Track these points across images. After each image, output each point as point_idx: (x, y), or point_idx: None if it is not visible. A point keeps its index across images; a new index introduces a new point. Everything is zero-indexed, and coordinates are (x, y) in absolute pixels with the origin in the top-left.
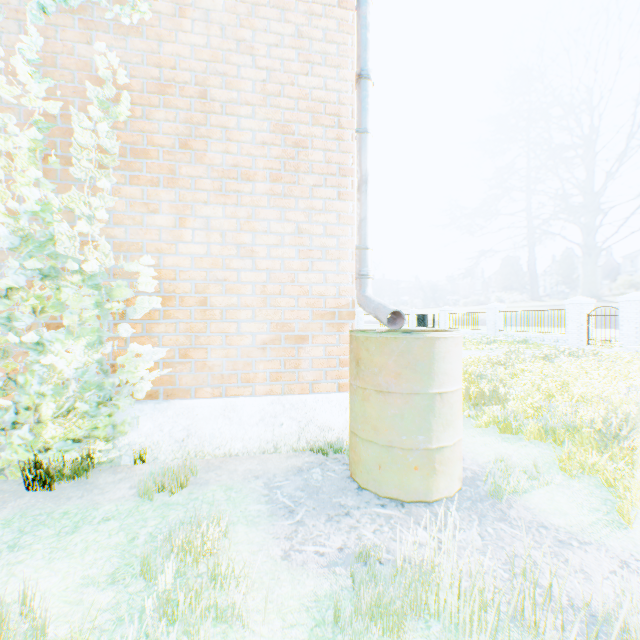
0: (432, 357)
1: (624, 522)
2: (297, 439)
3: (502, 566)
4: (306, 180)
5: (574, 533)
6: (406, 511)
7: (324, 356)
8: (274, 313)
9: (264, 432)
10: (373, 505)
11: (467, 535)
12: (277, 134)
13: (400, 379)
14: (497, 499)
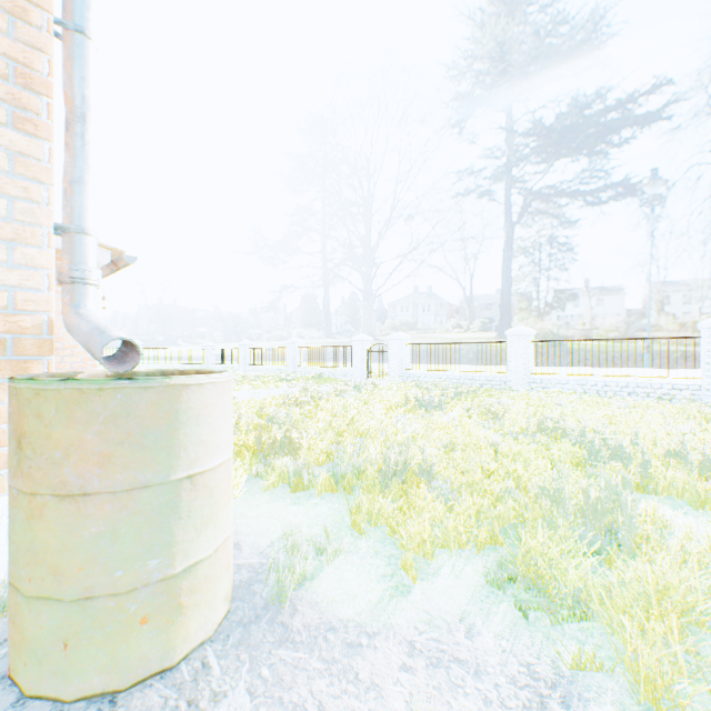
0: (176, 418)
1: (407, 582)
2: None
3: None
4: None
5: (364, 624)
6: None
7: None
8: None
9: None
10: None
11: (230, 703)
12: None
13: (111, 466)
14: (280, 606)
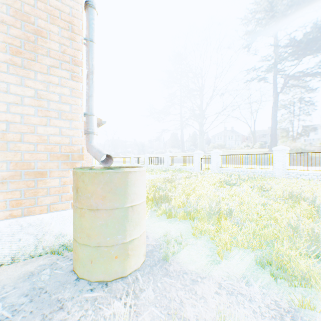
0: (127, 184)
1: (218, 259)
2: (35, 248)
3: (164, 312)
4: (45, 60)
5: (199, 273)
6: (108, 289)
7: (60, 185)
8: (14, 155)
9: (1, 249)
10: (85, 292)
11: (146, 293)
12: (17, 19)
13: (106, 200)
14: (164, 261)
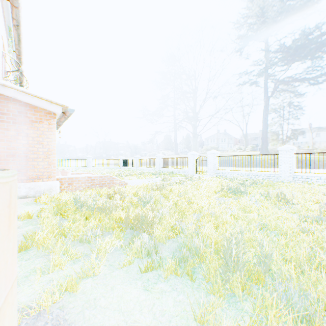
0: None
1: None
2: None
3: None
4: None
5: None
6: None
7: None
8: None
9: None
10: None
11: None
12: None
13: None
14: None
